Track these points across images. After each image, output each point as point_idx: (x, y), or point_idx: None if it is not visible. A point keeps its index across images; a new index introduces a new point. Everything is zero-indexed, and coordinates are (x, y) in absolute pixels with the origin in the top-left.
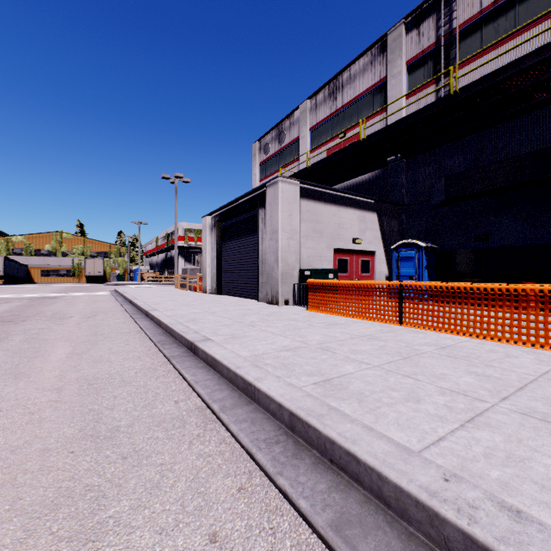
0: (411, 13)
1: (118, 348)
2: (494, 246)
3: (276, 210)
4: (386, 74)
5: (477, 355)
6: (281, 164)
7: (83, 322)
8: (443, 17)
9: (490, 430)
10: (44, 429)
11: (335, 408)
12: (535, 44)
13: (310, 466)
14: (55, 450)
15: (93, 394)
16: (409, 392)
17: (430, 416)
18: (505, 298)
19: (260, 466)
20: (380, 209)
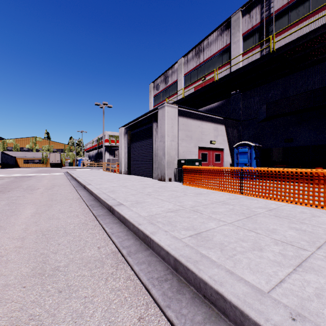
0: (245, 4)
1: (64, 209)
2: (296, 145)
3: (164, 123)
4: (230, 41)
5: (293, 215)
6: (166, 96)
7: (45, 192)
8: (265, 6)
9: (315, 274)
10: (8, 268)
11: (205, 256)
12: (321, 22)
13: (189, 300)
14: (13, 285)
15: (44, 242)
16: (254, 242)
17: (271, 261)
18: (309, 178)
19: (154, 299)
20: (226, 123)
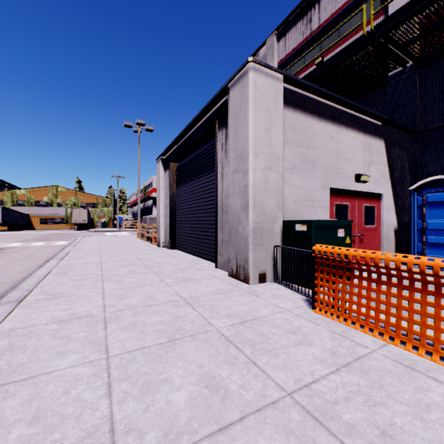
0: None
1: None
2: None
3: (245, 120)
4: None
5: None
6: None
7: None
8: None
9: None
10: None
11: None
12: None
13: None
14: None
15: None
16: None
17: None
18: None
19: None
20: (387, 135)
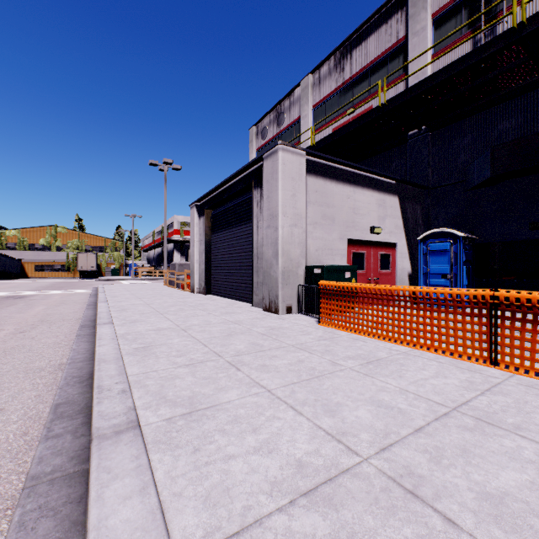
0: None
1: None
2: None
3: (275, 188)
4: (406, 33)
5: None
6: None
7: (1, 342)
8: None
9: None
10: None
11: None
12: None
13: None
14: None
15: None
16: None
17: None
18: None
19: None
20: (401, 192)
